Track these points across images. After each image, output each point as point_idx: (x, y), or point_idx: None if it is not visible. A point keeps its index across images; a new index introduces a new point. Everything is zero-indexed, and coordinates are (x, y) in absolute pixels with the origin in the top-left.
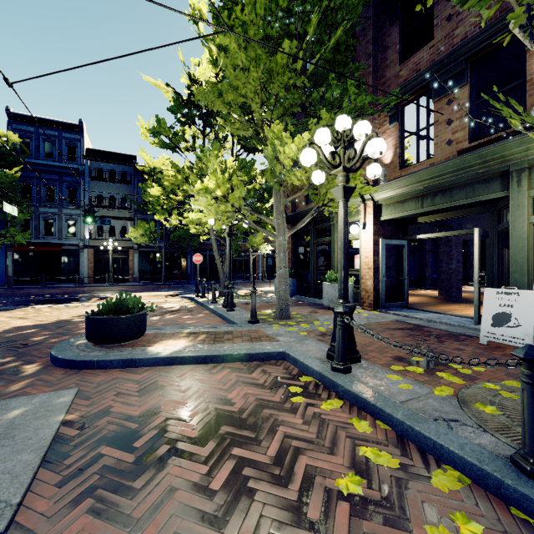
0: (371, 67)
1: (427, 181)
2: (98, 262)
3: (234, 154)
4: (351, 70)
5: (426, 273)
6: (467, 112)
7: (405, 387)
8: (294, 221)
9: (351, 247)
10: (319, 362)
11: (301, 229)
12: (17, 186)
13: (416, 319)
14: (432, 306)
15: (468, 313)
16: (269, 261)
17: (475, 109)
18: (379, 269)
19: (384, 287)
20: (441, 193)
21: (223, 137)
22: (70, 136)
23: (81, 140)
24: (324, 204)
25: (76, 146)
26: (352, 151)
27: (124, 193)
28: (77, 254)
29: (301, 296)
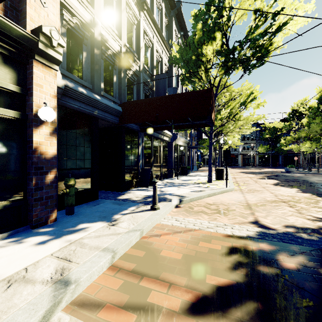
0: None
1: None
2: (243, 159)
3: None
4: None
5: None
6: None
7: None
8: None
9: None
10: None
11: None
12: None
13: None
14: None
15: None
16: None
17: None
18: None
19: None
20: None
21: None
22: None
23: None
24: None
25: None
26: None
27: (252, 134)
28: (237, 156)
29: None
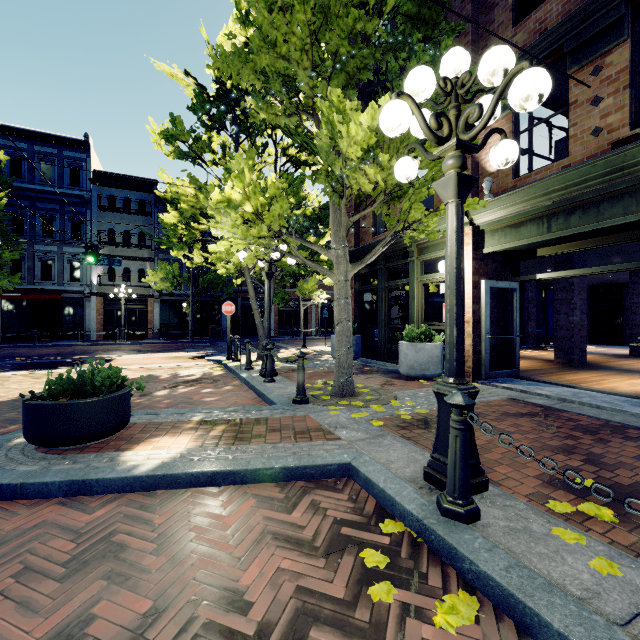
0: (470, 34)
1: (559, 192)
2: (108, 314)
3: (278, 172)
4: (444, 32)
5: (529, 328)
6: (628, 82)
7: (605, 569)
8: (358, 259)
9: (432, 294)
10: (413, 491)
11: (367, 268)
12: (3, 217)
13: (540, 396)
14: (553, 375)
15: (611, 386)
16: (324, 312)
17: (639, 78)
18: (480, 322)
19: (488, 348)
20: (581, 210)
21: (262, 144)
22: (73, 155)
23: (87, 160)
24: (405, 227)
25: (81, 167)
26: (475, 108)
27: (142, 227)
28: (82, 303)
29: (367, 359)
